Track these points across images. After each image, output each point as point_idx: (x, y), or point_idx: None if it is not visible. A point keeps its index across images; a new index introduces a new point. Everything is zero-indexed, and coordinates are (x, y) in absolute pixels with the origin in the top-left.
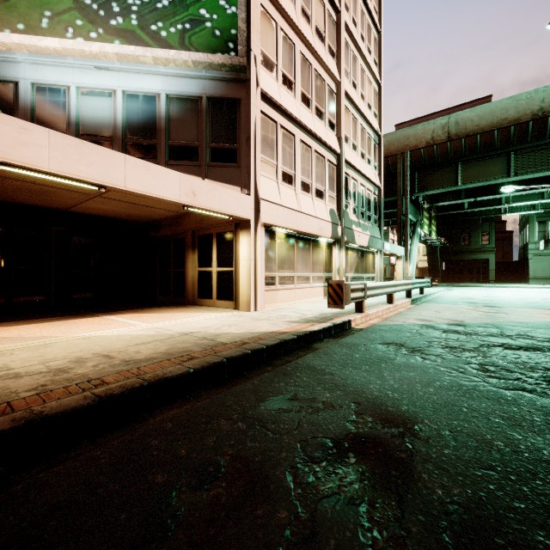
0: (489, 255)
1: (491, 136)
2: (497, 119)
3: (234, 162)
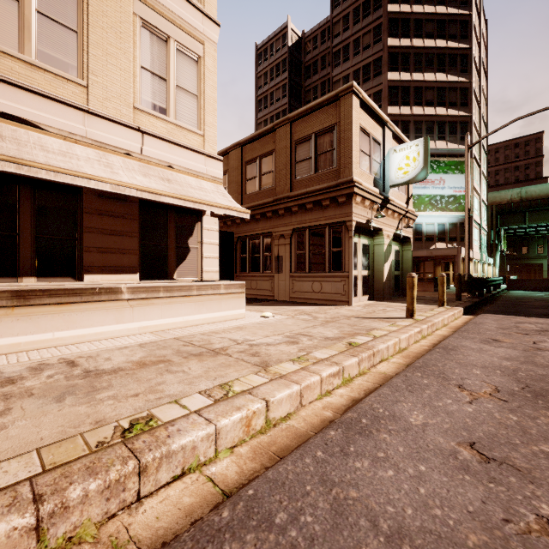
0: (543, 261)
1: (547, 201)
2: None
3: None
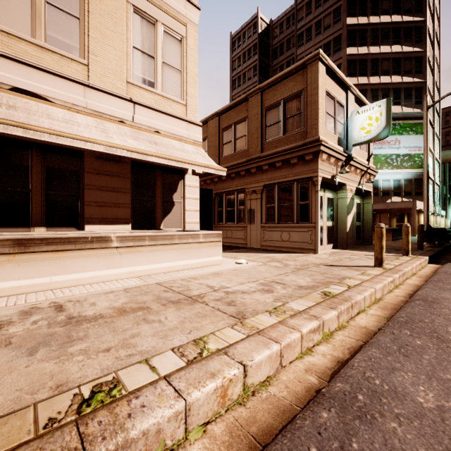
0: None
1: None
2: None
3: (421, 195)
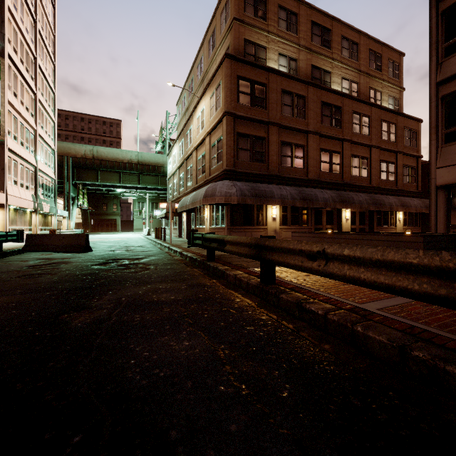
0: (117, 217)
1: (113, 163)
2: (115, 157)
3: None
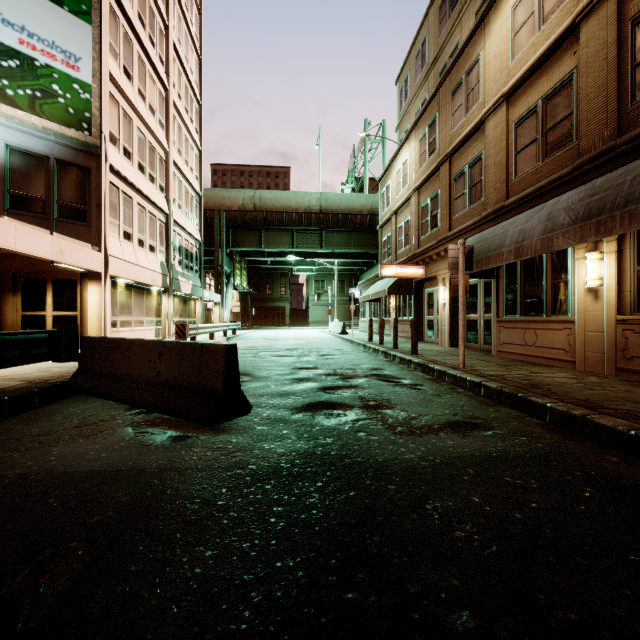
0: (286, 304)
1: (283, 216)
2: (285, 205)
3: (84, 222)
